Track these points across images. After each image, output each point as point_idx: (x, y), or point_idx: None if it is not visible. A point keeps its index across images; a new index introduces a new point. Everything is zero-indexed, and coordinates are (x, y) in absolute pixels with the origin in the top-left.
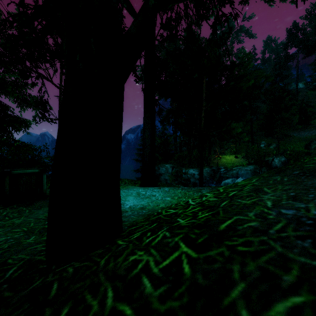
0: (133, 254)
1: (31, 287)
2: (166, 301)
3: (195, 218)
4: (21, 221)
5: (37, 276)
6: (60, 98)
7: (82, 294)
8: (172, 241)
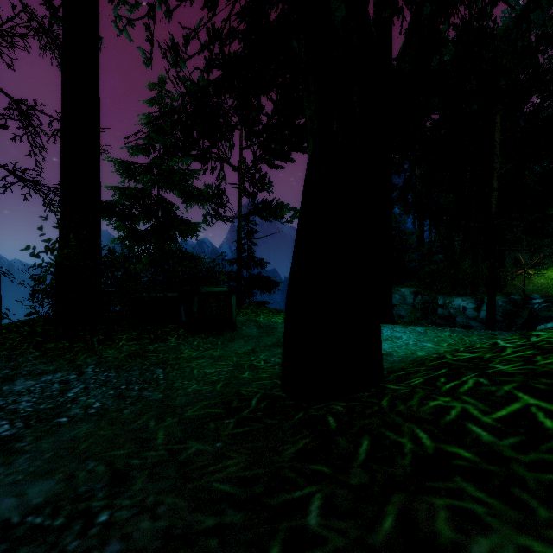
0: (432, 399)
1: (296, 417)
2: (527, 453)
3: (532, 364)
4: (220, 354)
5: (291, 410)
6: (240, 185)
7: (378, 431)
8: (498, 389)
